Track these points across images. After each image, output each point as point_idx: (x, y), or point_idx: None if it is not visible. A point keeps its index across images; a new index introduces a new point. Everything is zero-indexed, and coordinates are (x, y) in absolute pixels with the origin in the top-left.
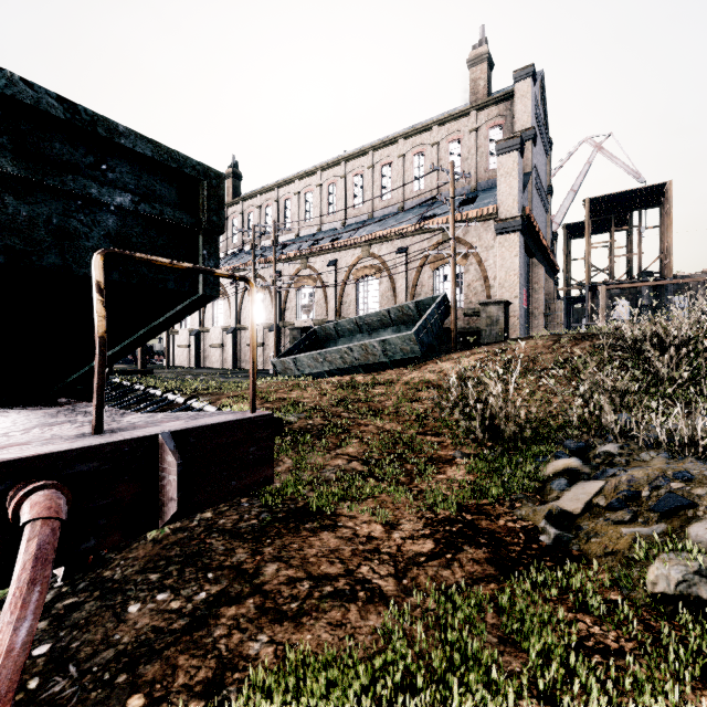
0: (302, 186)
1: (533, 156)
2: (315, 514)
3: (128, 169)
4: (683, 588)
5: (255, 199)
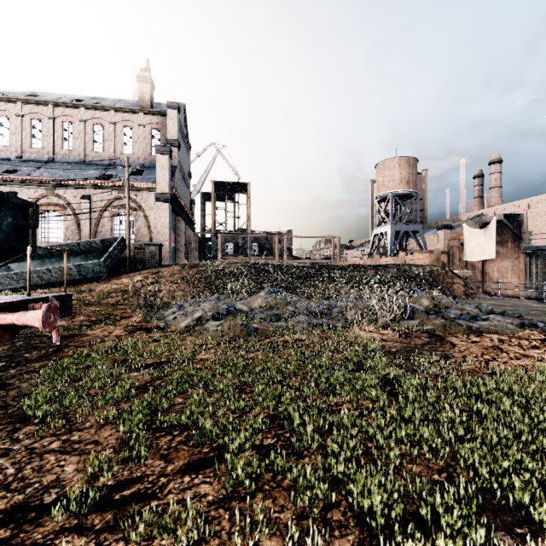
0: None
1: (178, 156)
2: (77, 335)
3: (9, 208)
4: (188, 324)
5: None
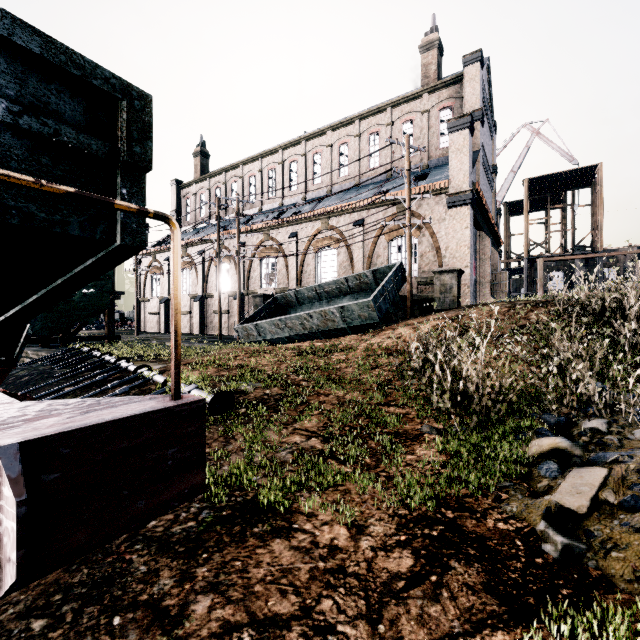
0: (265, 163)
1: (480, 135)
2: (266, 510)
3: (4, 67)
4: None
5: (221, 176)
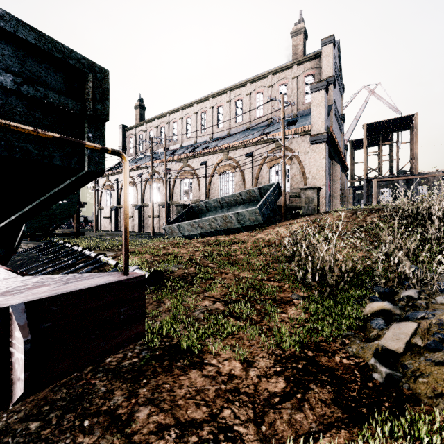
0: (184, 113)
1: (333, 94)
2: (186, 351)
3: (11, 53)
4: None
5: (154, 122)
